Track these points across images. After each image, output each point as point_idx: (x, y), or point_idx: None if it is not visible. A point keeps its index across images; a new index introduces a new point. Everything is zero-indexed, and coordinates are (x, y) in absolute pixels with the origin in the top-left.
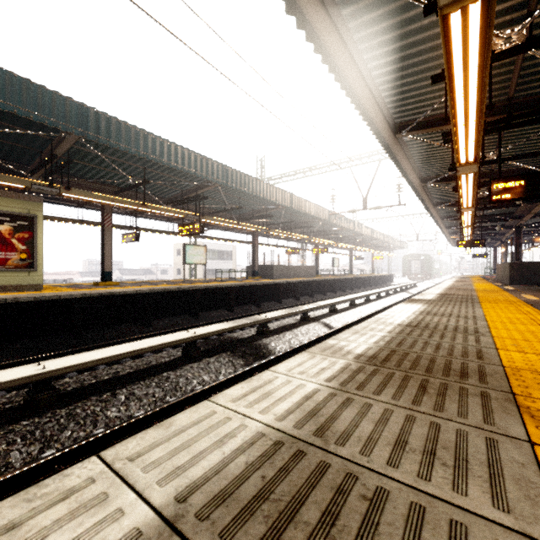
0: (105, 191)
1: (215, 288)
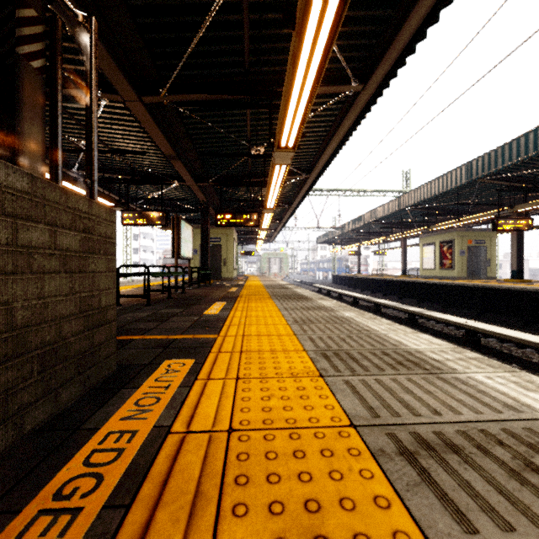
0: (516, 202)
1: (499, 289)
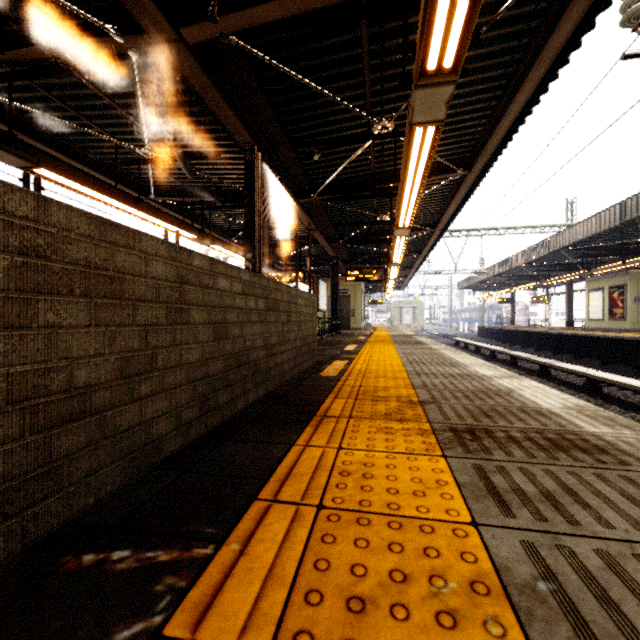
0: None
1: None
